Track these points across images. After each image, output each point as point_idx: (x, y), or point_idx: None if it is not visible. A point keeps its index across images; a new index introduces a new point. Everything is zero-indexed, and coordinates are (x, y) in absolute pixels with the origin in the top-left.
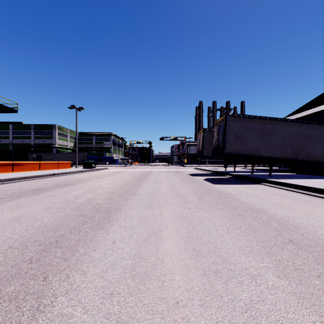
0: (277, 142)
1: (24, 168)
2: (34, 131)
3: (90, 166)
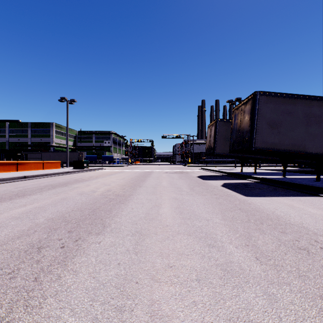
0: None
1: None
2: (30, 130)
3: (81, 166)
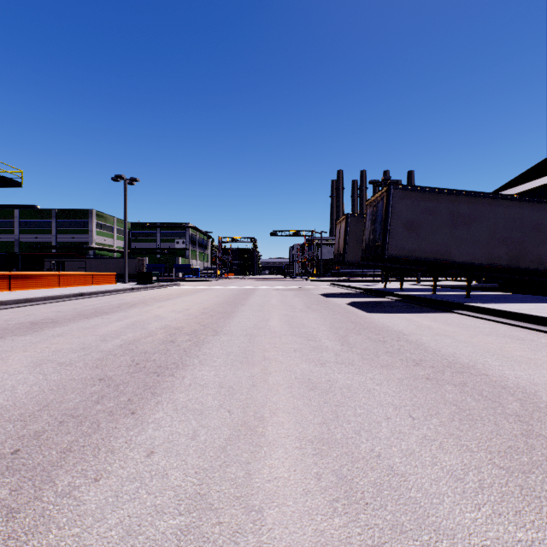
0: (481, 236)
1: (30, 283)
2: (56, 221)
3: (149, 281)
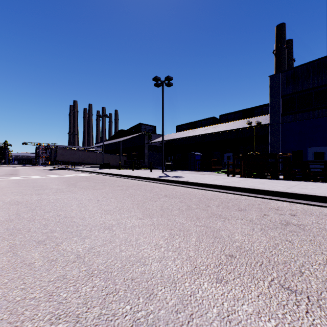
0: (76, 157)
1: None
2: None
3: None
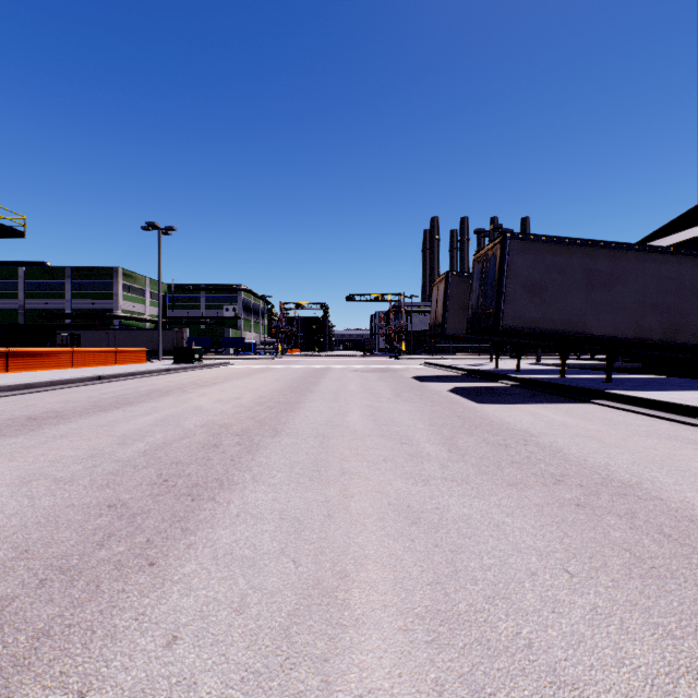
0: (626, 301)
1: (33, 363)
2: (71, 283)
3: (190, 359)
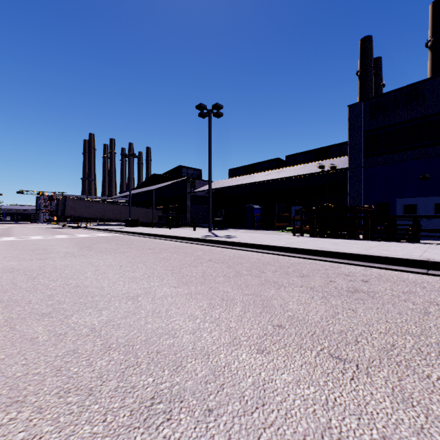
0: (93, 211)
1: None
2: None
3: None
